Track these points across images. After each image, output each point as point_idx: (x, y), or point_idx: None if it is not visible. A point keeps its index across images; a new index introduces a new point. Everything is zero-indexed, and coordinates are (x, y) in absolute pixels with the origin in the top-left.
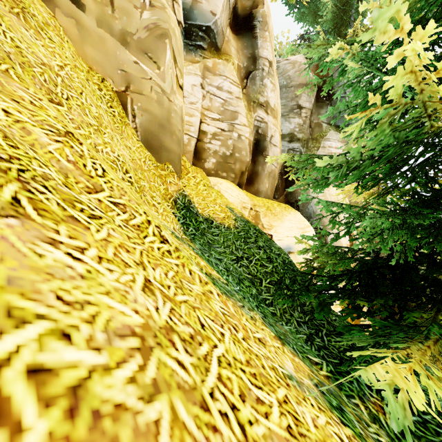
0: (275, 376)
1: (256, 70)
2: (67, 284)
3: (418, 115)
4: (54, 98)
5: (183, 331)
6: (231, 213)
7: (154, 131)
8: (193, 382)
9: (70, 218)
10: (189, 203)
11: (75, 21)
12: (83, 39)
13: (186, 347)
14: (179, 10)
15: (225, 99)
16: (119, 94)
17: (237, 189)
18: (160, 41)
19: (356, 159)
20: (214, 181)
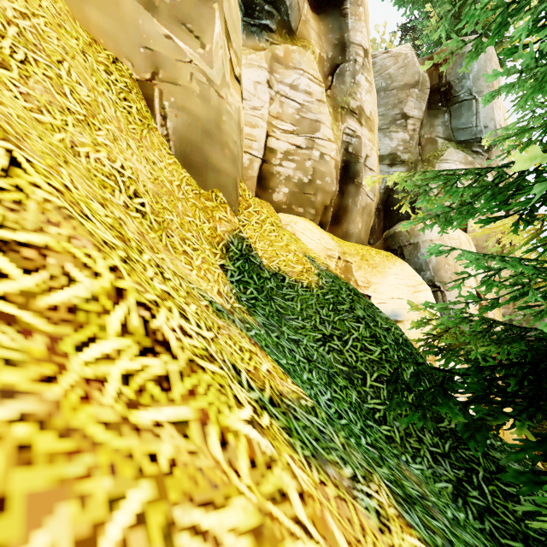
0: None
1: (346, 62)
2: None
3: None
4: None
5: None
6: (311, 265)
7: (195, 141)
8: None
9: None
10: (249, 250)
11: None
12: None
13: None
14: None
15: (302, 103)
16: (142, 85)
17: (319, 230)
18: (205, 6)
19: None
20: (286, 219)
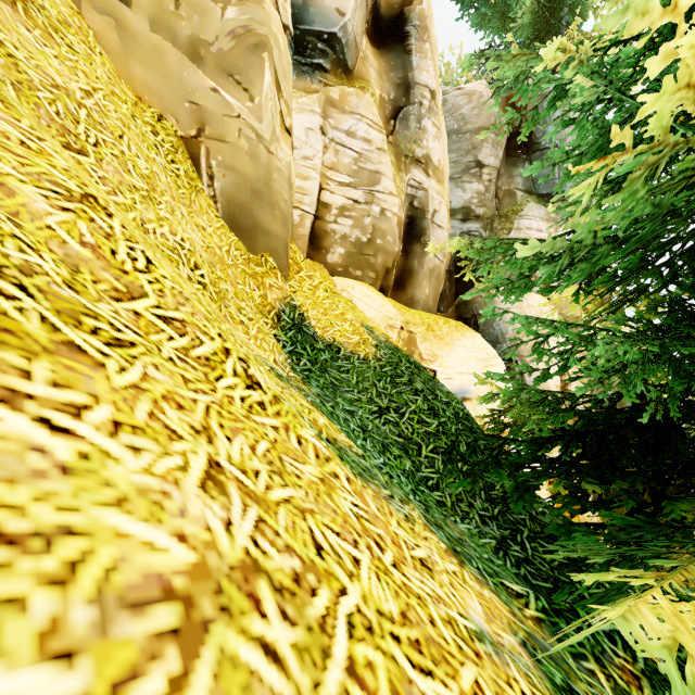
0: (455, 639)
1: (410, 105)
2: (21, 490)
3: (694, 166)
4: (73, 142)
5: (279, 569)
6: (369, 336)
7: (244, 202)
8: (294, 694)
9: (63, 346)
10: (301, 319)
11: (114, 22)
12: (128, 51)
13: (283, 604)
14: (285, 8)
15: (360, 152)
16: (187, 142)
17: (380, 297)
18: (254, 56)
19: (585, 242)
20: (342, 283)
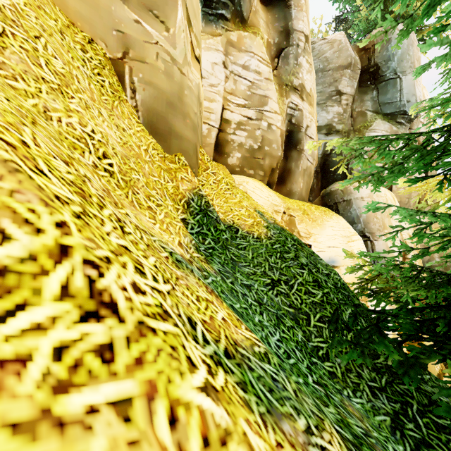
0: None
1: (289, 47)
2: None
3: None
4: None
5: None
6: (261, 219)
7: (160, 111)
8: None
9: None
10: (207, 205)
11: None
12: None
13: None
14: None
15: (252, 81)
16: (114, 62)
17: (267, 189)
18: None
19: None
20: (239, 179)
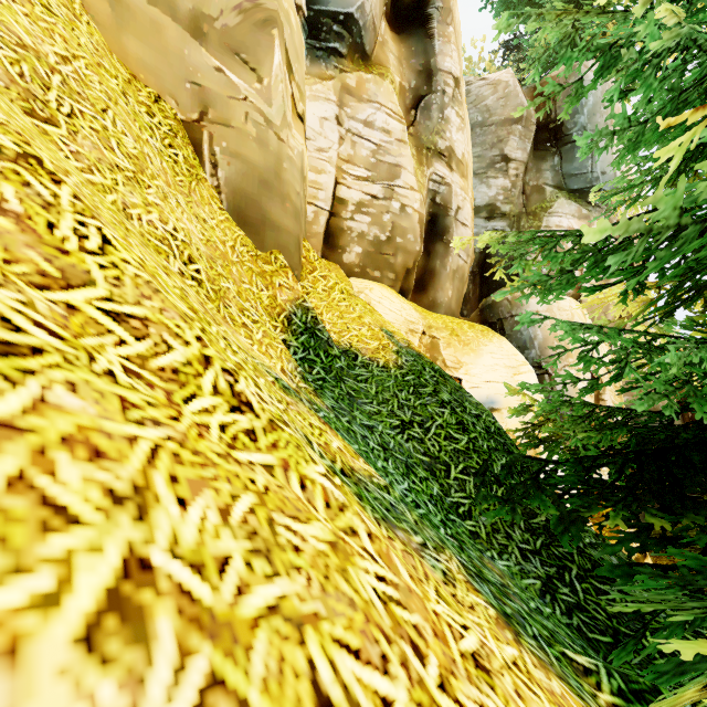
0: None
1: (432, 94)
2: None
3: None
4: (39, 109)
5: None
6: (389, 341)
7: (251, 193)
8: None
9: None
10: (314, 322)
11: None
12: (121, 24)
13: None
14: None
15: (378, 144)
16: (188, 127)
17: (400, 299)
18: (263, 32)
19: (666, 222)
20: (359, 285)
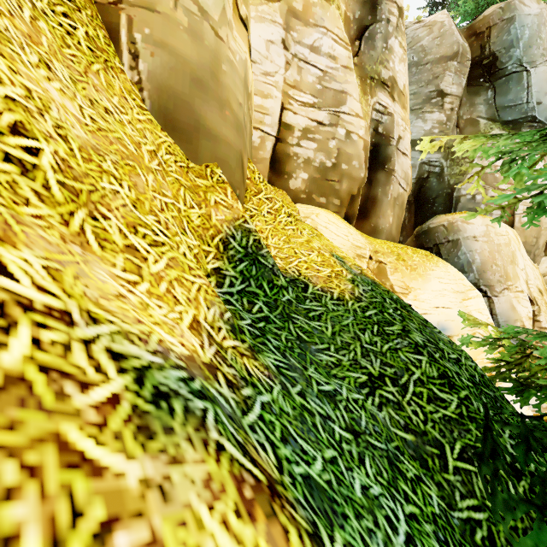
0: None
1: (376, 23)
2: None
3: None
4: None
5: None
6: (342, 268)
7: (181, 92)
8: None
9: None
10: (257, 247)
11: None
12: None
13: None
14: None
15: (324, 70)
16: (103, 8)
17: (346, 224)
18: None
19: None
20: (305, 210)
